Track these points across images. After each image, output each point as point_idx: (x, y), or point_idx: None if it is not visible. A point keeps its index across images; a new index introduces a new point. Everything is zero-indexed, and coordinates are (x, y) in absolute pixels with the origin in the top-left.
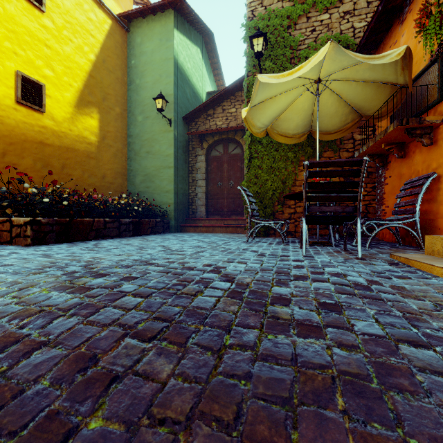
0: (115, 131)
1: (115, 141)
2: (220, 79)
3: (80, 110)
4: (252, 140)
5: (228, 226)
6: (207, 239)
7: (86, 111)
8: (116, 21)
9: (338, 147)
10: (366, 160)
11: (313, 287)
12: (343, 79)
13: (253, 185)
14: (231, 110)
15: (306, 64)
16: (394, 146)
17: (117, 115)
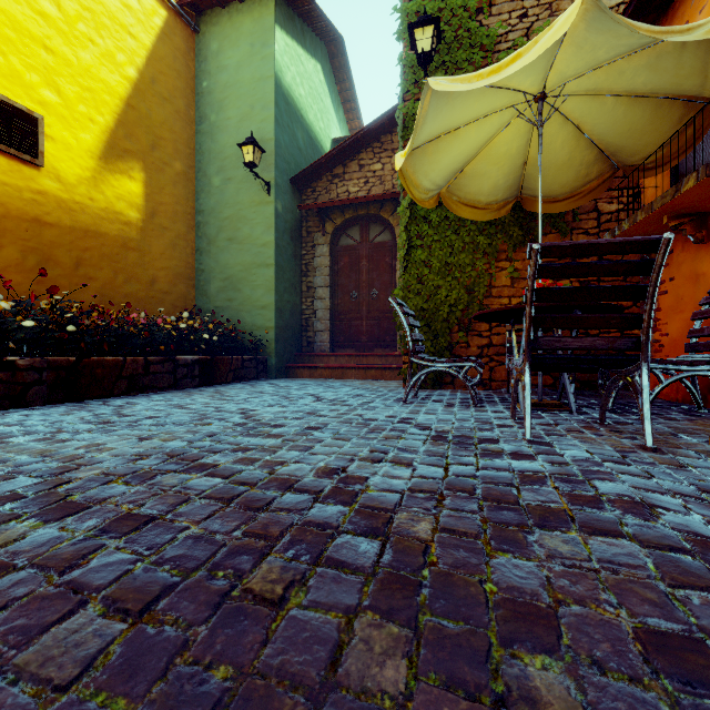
0: (173, 203)
1: (174, 220)
2: (355, 117)
3: (110, 164)
4: (413, 214)
5: (369, 368)
6: (331, 393)
7: (120, 166)
8: (176, 13)
9: (569, 225)
10: (670, 240)
11: (596, 558)
12: (590, 92)
13: (414, 296)
14: (374, 166)
15: (530, 49)
16: (688, 220)
17: (177, 175)
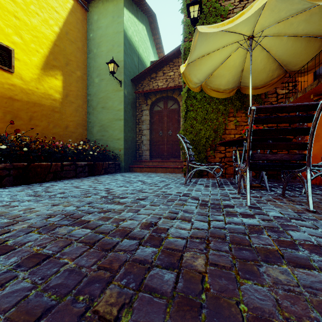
0: (76, 91)
1: (77, 98)
2: (161, 51)
3: (46, 72)
4: (188, 95)
5: (168, 167)
6: (150, 180)
7: (51, 73)
8: (77, 2)
9: (263, 100)
10: None
11: (302, 284)
12: (275, 34)
13: (189, 134)
14: (170, 73)
15: (248, 10)
16: None
17: (78, 77)
